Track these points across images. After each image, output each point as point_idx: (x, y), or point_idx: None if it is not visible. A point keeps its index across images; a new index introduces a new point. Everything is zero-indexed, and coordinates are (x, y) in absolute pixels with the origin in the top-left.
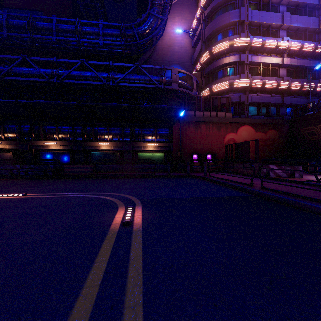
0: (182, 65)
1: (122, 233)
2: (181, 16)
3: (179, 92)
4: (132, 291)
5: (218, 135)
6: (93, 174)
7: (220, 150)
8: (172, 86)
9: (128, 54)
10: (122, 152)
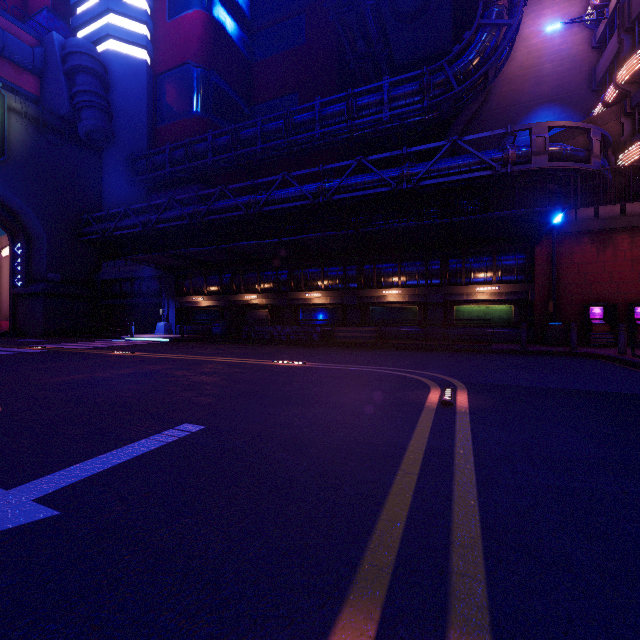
0: (563, 101)
1: (441, 411)
2: None
3: (552, 170)
4: (461, 447)
5: None
6: (376, 342)
7: None
8: (534, 163)
9: (435, 119)
10: (424, 305)
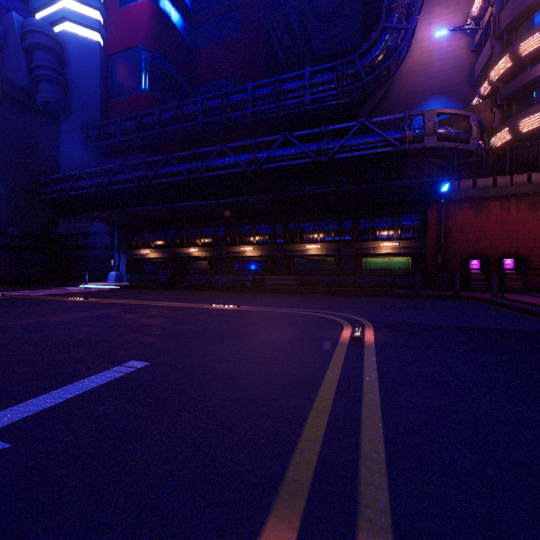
0: (449, 93)
1: (352, 346)
2: (446, 3)
3: (440, 149)
4: (368, 375)
5: (532, 220)
6: (299, 289)
7: (538, 250)
8: (426, 142)
9: (347, 104)
10: (339, 257)
